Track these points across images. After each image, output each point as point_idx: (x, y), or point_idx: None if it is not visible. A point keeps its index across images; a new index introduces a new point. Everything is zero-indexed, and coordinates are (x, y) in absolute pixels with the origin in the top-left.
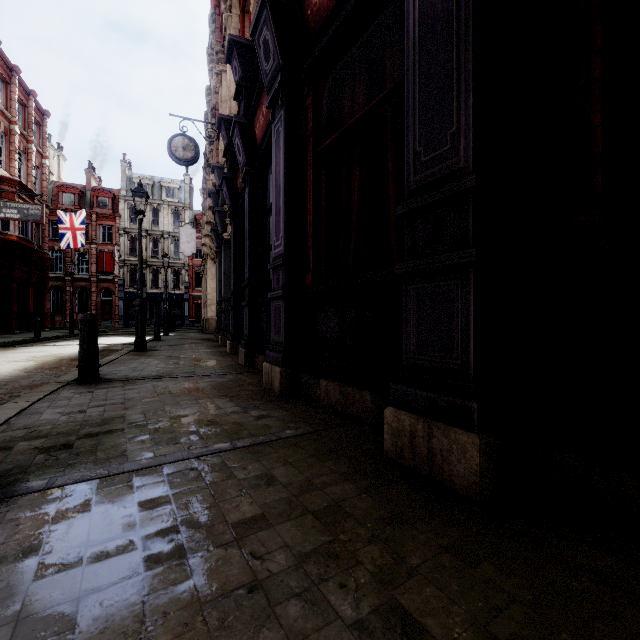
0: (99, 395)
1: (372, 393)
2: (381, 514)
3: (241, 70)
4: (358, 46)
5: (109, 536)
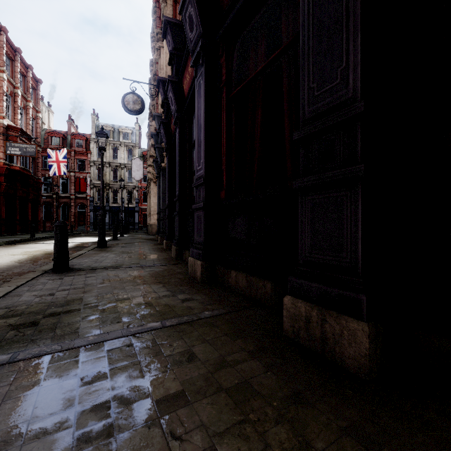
0: (66, 281)
1: (272, 282)
2: (285, 392)
3: (173, 42)
4: (260, 15)
5: (50, 411)
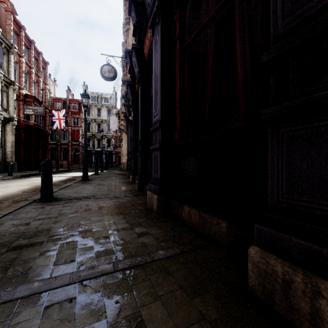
0: (46, 210)
1: (227, 222)
2: None
3: (136, 17)
4: None
5: None
